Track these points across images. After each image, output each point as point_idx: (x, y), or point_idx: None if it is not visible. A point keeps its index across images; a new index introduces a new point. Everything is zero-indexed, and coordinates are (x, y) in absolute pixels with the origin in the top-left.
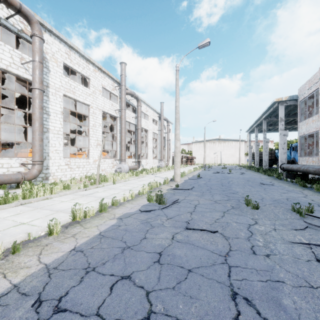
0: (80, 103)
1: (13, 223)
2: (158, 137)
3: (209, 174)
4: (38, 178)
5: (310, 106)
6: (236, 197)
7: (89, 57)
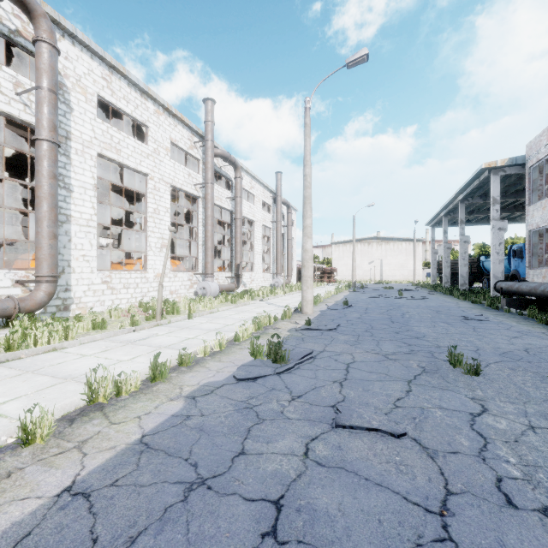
0: (131, 170)
1: None
2: (271, 233)
3: (363, 300)
4: (50, 308)
5: (547, 176)
6: (424, 346)
7: (147, 87)
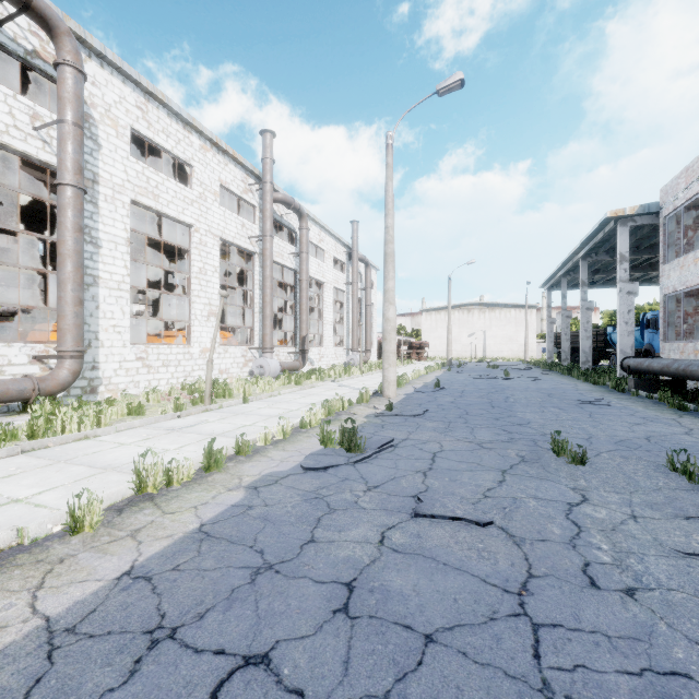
0: (171, 220)
1: None
2: (346, 298)
3: (460, 381)
4: (74, 390)
5: (688, 228)
6: (527, 433)
7: (191, 117)
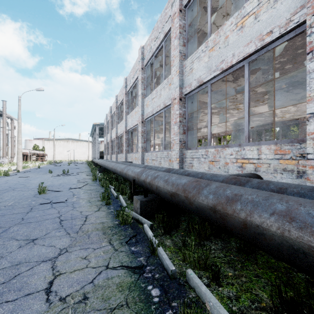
0: None
1: None
2: None
3: (50, 167)
4: None
5: None
6: None
7: None
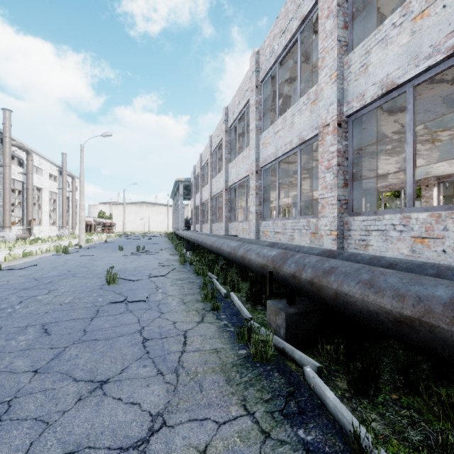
0: None
1: None
2: (58, 197)
3: (119, 241)
4: None
5: None
6: None
7: None
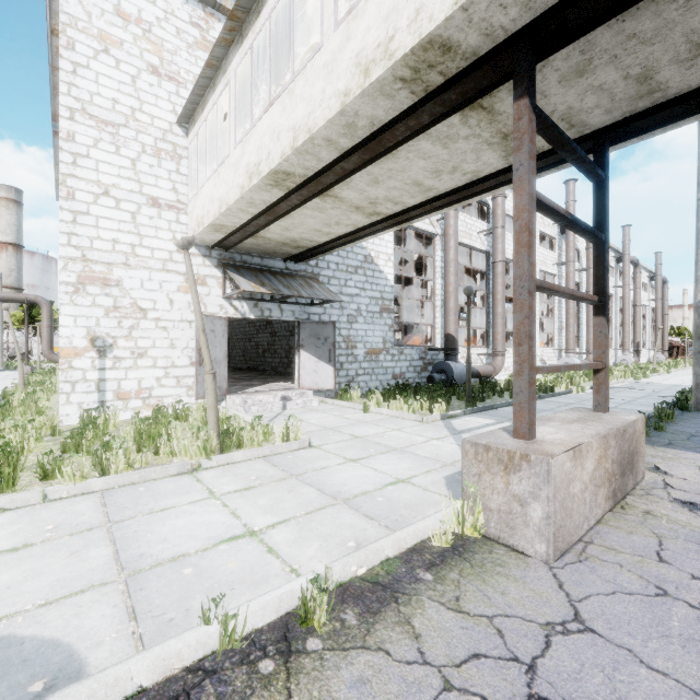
0: None
1: (684, 380)
2: (647, 311)
3: None
4: None
5: None
6: None
7: None
